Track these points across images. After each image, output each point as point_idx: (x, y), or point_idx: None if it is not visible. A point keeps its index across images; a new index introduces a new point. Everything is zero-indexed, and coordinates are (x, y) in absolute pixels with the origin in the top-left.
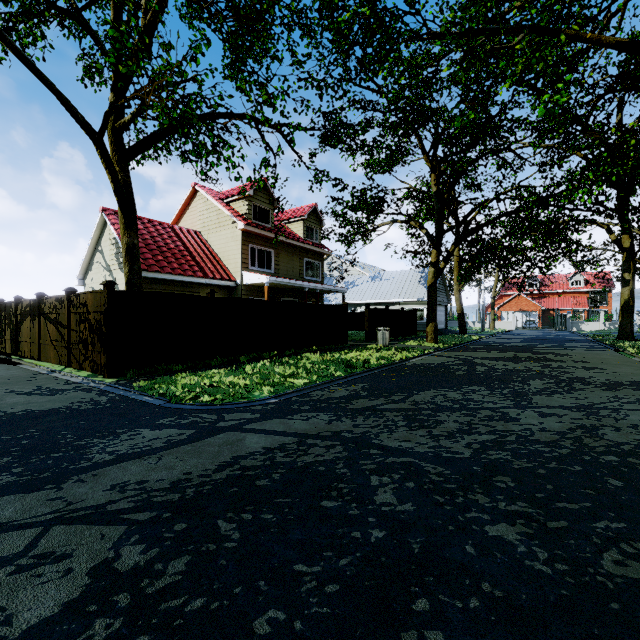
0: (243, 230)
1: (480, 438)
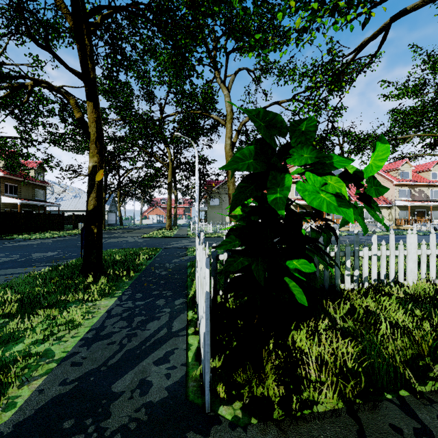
0: (2, 176)
1: None
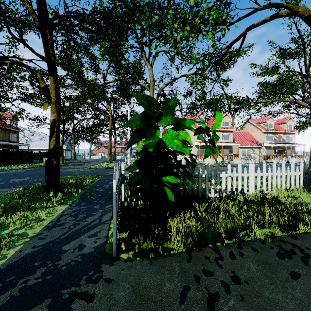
0: None
1: None
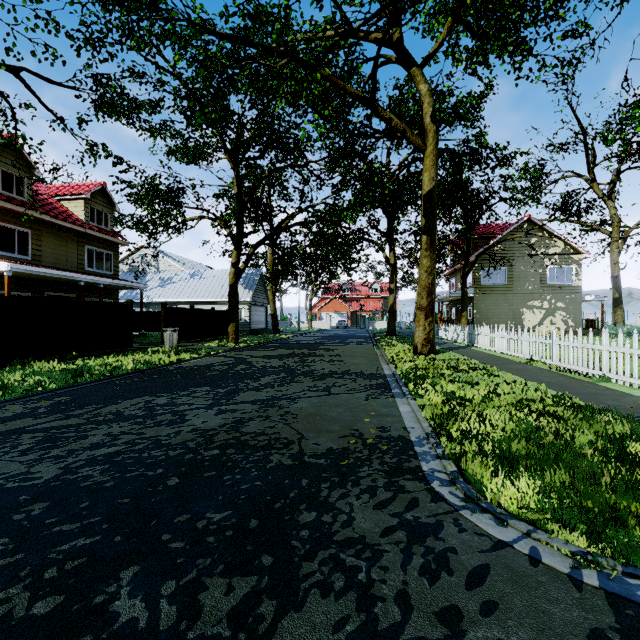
0: None
1: (101, 452)
